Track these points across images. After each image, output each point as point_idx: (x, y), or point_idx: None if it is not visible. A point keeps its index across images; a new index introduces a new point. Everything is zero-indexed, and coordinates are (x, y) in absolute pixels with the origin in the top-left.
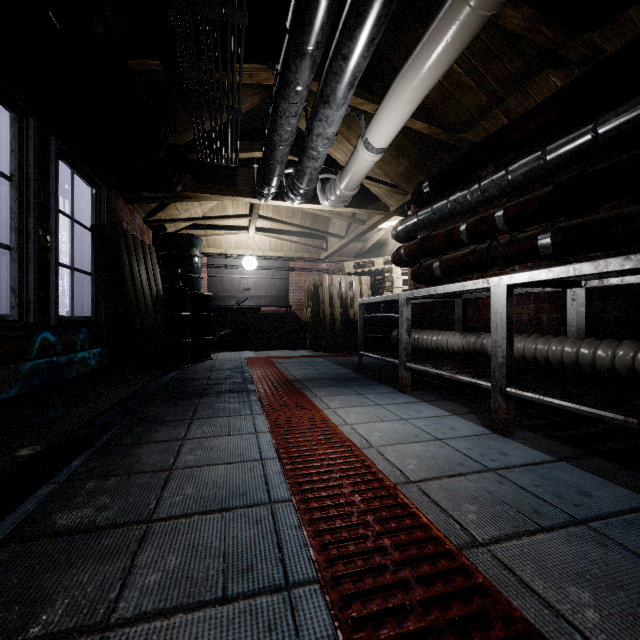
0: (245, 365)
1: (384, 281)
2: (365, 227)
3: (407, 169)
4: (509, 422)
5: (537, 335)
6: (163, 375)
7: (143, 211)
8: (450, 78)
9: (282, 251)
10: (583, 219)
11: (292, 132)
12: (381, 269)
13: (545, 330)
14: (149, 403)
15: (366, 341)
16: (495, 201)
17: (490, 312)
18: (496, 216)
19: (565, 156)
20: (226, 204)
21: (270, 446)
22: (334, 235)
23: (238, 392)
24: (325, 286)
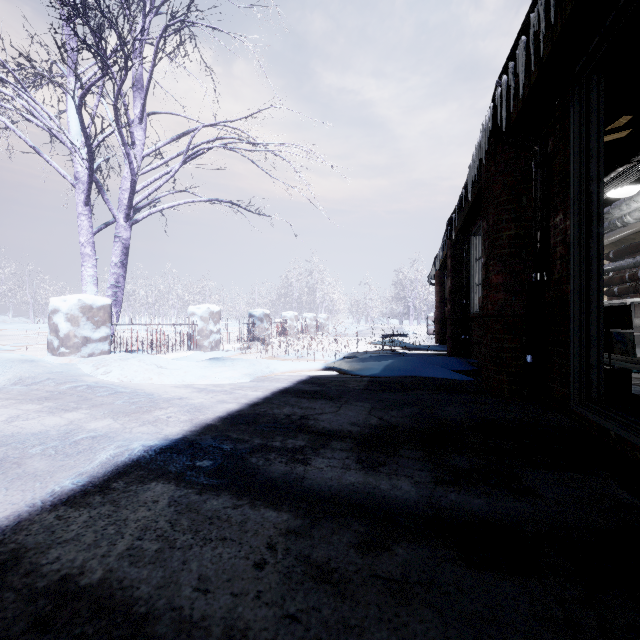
0: None
1: None
2: None
3: None
4: None
5: None
6: None
7: None
8: None
9: None
10: None
11: None
12: None
13: None
14: None
15: None
16: None
17: None
18: (638, 274)
19: None
20: None
21: None
22: None
23: None
24: None
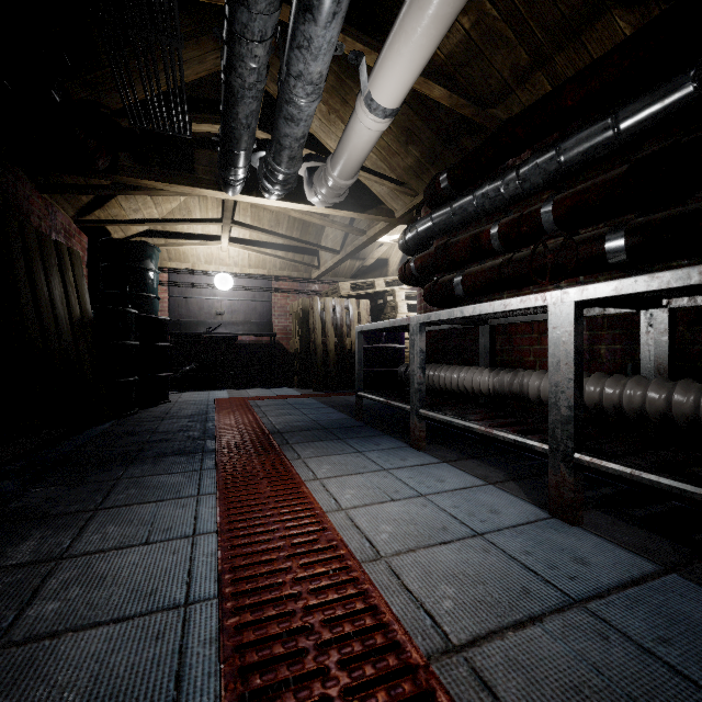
0: (211, 410)
1: (386, 306)
2: (364, 239)
3: (418, 161)
4: (578, 503)
5: (600, 373)
6: (87, 429)
7: (71, 206)
8: (480, 25)
9: (265, 268)
10: (674, 210)
11: (260, 74)
12: (382, 292)
13: (604, 366)
14: (41, 479)
15: (365, 377)
16: (533, 198)
17: (526, 342)
18: (542, 212)
19: (647, 122)
20: (191, 206)
21: (210, 566)
22: (327, 249)
23: (189, 454)
24: (316, 311)
